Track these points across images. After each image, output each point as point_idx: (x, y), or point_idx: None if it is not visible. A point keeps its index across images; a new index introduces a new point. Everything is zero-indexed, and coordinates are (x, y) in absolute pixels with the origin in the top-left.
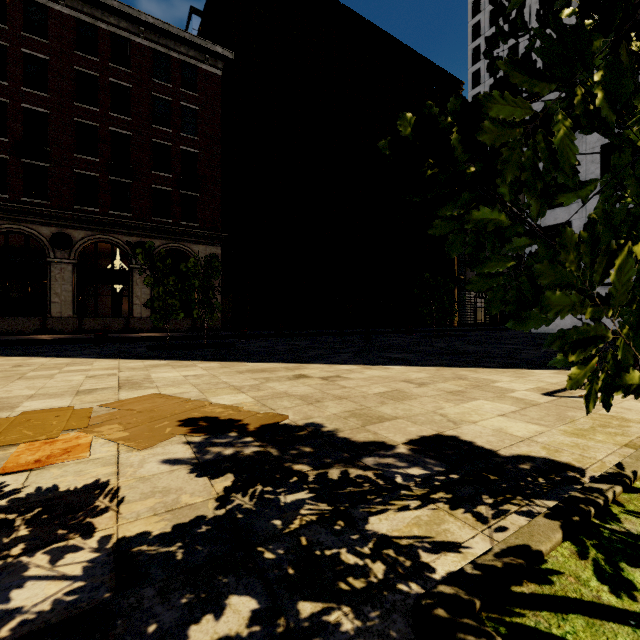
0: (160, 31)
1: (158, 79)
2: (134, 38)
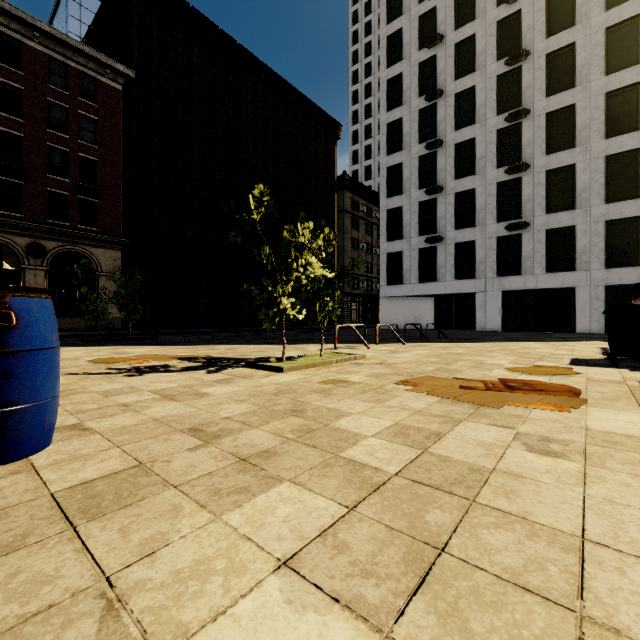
0: (57, 40)
1: (53, 84)
2: (27, 41)
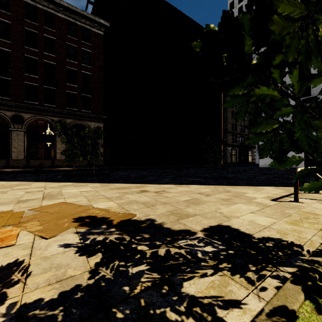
0: (71, 10)
1: (70, 35)
2: (57, 13)
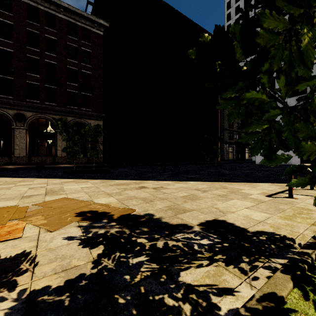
0: (71, 11)
1: (70, 36)
2: (58, 14)
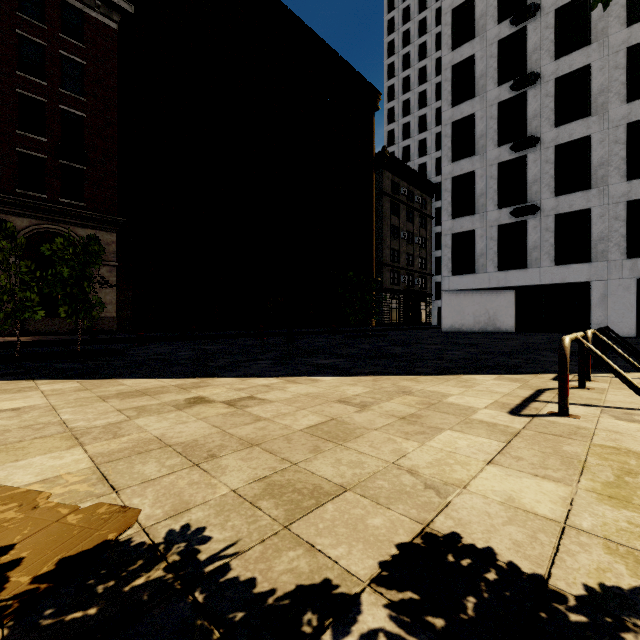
0: None
1: (26, 15)
2: None
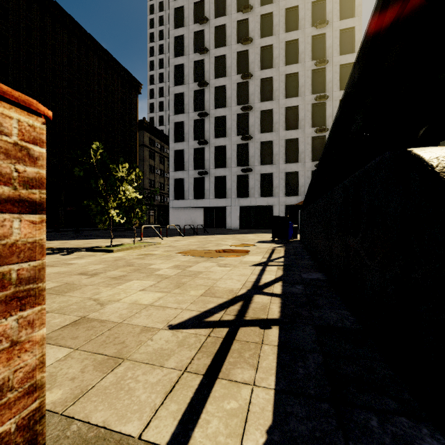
0: None
1: None
2: None
